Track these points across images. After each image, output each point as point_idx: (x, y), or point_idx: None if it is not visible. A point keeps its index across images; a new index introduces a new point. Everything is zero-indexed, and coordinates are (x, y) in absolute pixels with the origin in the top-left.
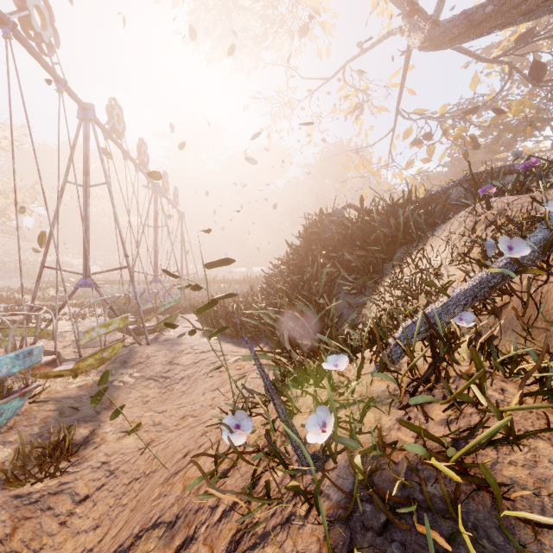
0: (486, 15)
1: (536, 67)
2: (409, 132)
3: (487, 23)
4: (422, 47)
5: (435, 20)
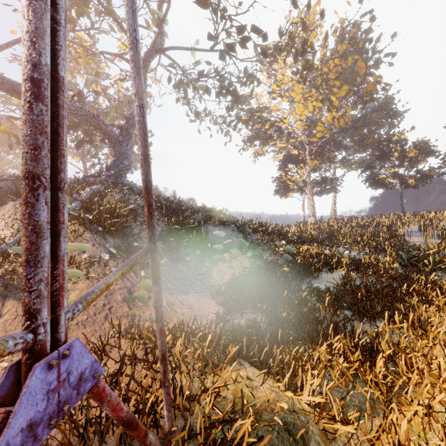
0: None
1: None
2: None
3: None
4: None
5: None
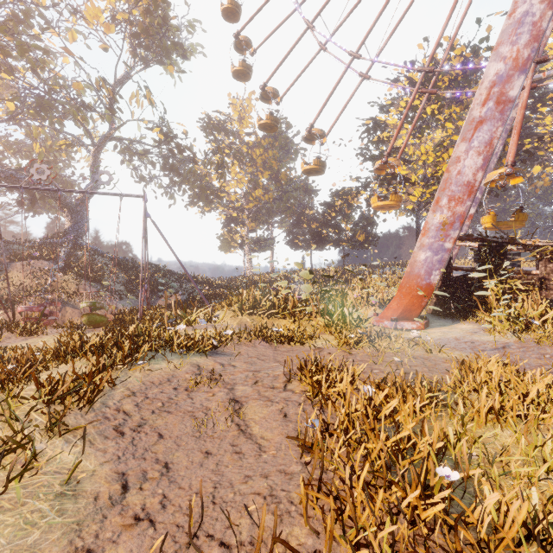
0: None
1: None
2: None
3: None
4: None
5: None
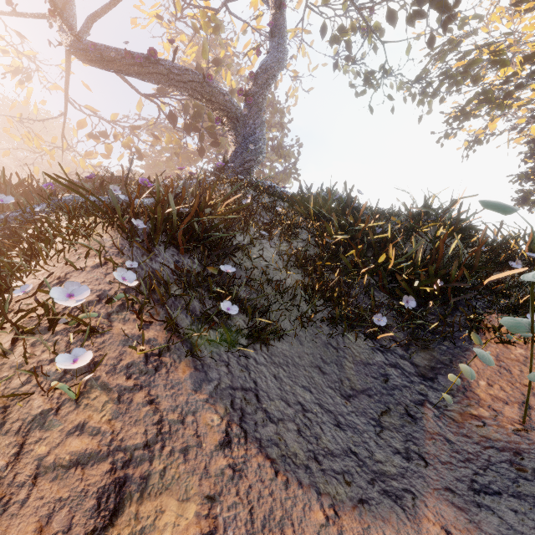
0: (113, 57)
1: (172, 116)
2: (83, 124)
3: (115, 65)
4: (69, 50)
5: (77, 34)
